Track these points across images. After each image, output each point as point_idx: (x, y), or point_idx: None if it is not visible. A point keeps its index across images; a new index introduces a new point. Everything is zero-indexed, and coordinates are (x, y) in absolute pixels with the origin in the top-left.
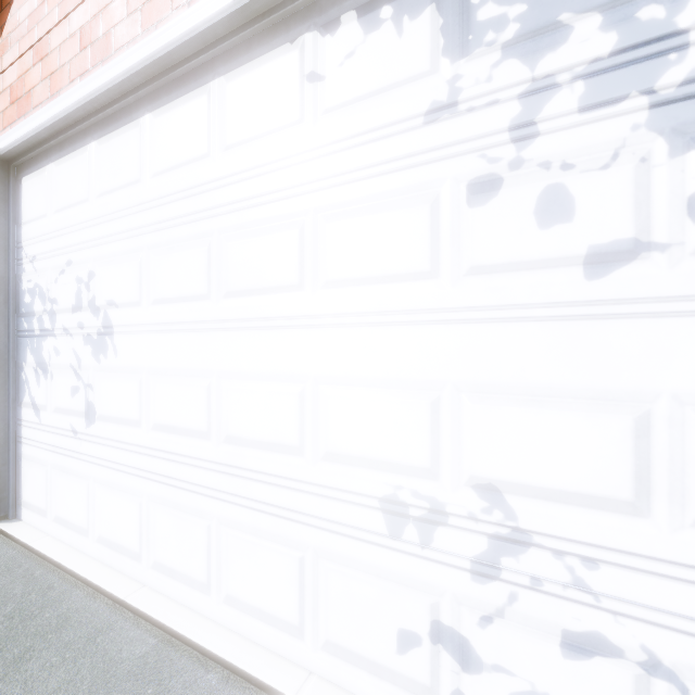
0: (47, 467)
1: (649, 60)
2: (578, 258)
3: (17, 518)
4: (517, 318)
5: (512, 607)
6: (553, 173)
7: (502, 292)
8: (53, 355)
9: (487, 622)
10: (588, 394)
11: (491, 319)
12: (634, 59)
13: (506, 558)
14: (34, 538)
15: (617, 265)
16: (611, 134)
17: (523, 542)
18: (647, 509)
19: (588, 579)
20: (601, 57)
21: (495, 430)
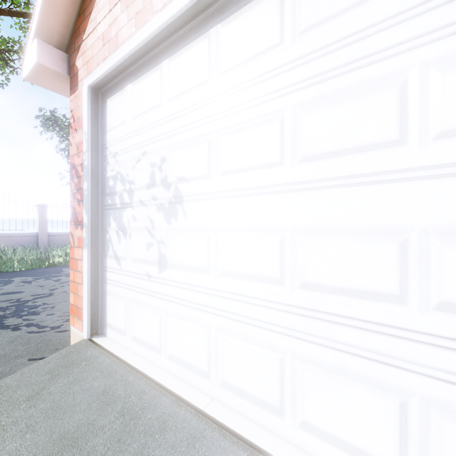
0: (126, 300)
1: None
2: None
3: (103, 334)
4: None
5: None
6: None
7: None
8: (131, 221)
9: None
10: None
11: None
12: None
13: None
14: (119, 350)
15: None
16: None
17: None
18: None
19: None
20: None
21: None
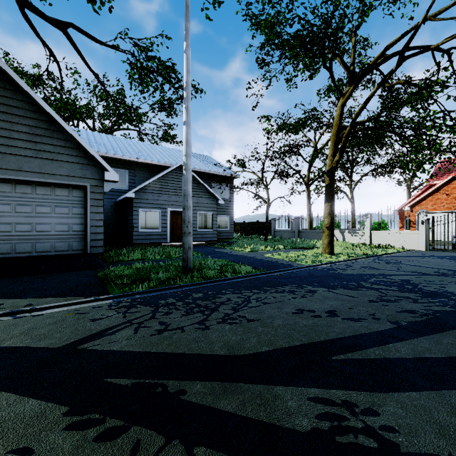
0: None
1: None
2: None
3: None
4: None
5: None
6: None
7: None
8: None
9: None
10: None
11: None
12: None
13: None
14: None
15: None
16: None
17: None
18: None
19: None
20: None
21: None
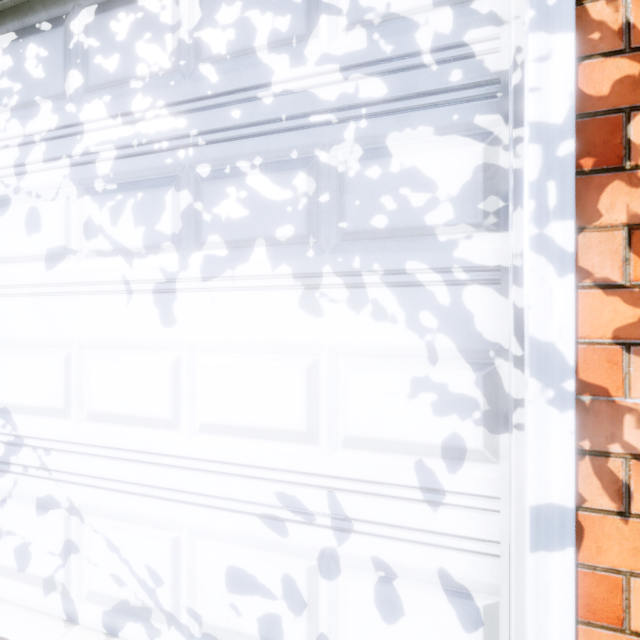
0: None
1: (71, 137)
2: (43, 256)
3: None
4: (18, 294)
5: (15, 489)
6: (33, 199)
7: (11, 276)
8: None
9: (4, 503)
10: (47, 344)
11: (6, 295)
12: (65, 134)
13: (13, 457)
14: None
15: (58, 262)
16: (56, 179)
17: (21, 444)
18: (70, 413)
19: (47, 462)
20: (52, 129)
21: (8, 370)
